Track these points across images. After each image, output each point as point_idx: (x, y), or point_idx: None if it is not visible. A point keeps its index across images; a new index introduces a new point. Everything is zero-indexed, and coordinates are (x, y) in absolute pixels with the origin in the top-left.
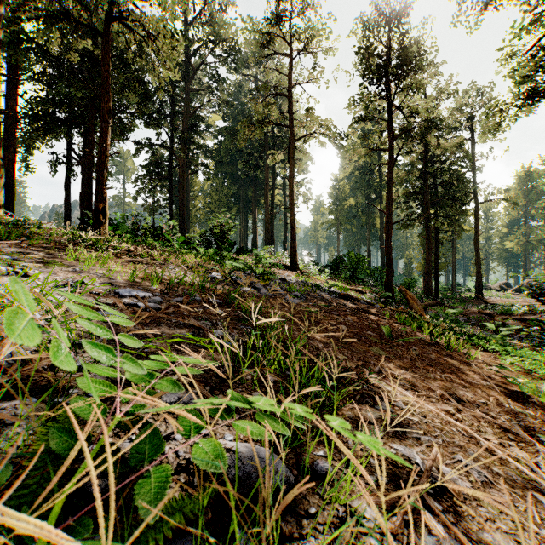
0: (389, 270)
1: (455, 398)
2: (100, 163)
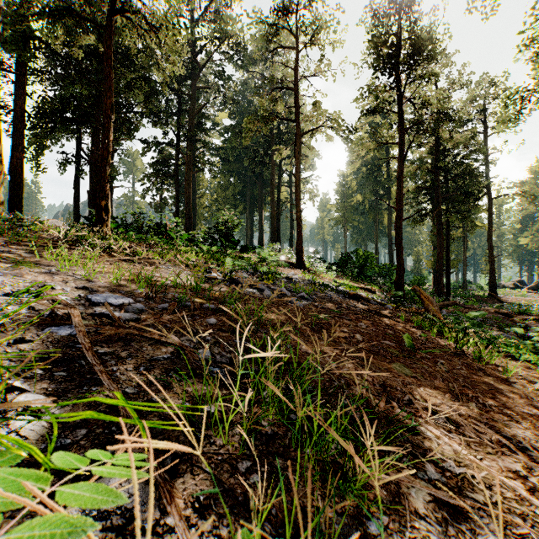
0: (400, 268)
1: (515, 443)
2: (103, 160)
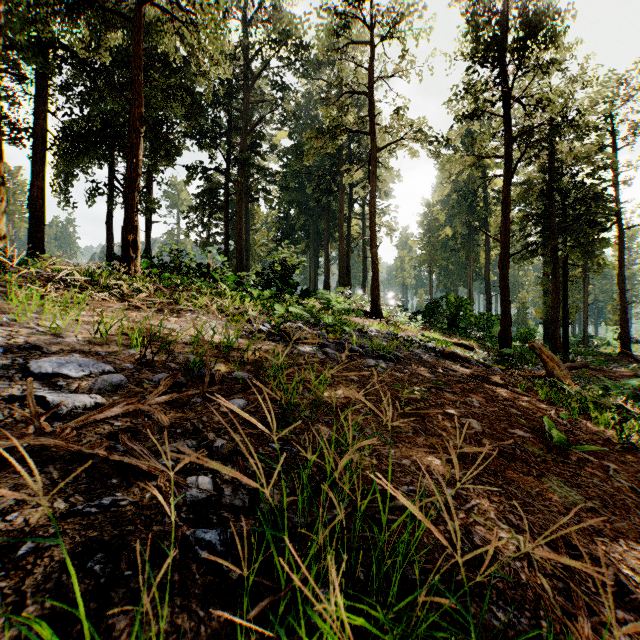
0: (505, 317)
1: None
2: (130, 184)
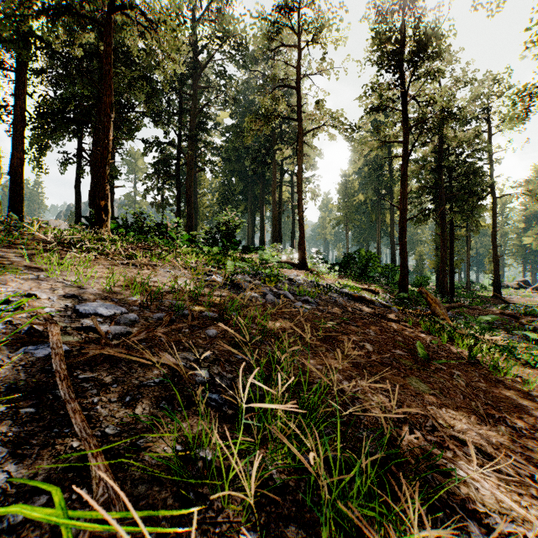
0: (404, 268)
1: None
2: (102, 159)
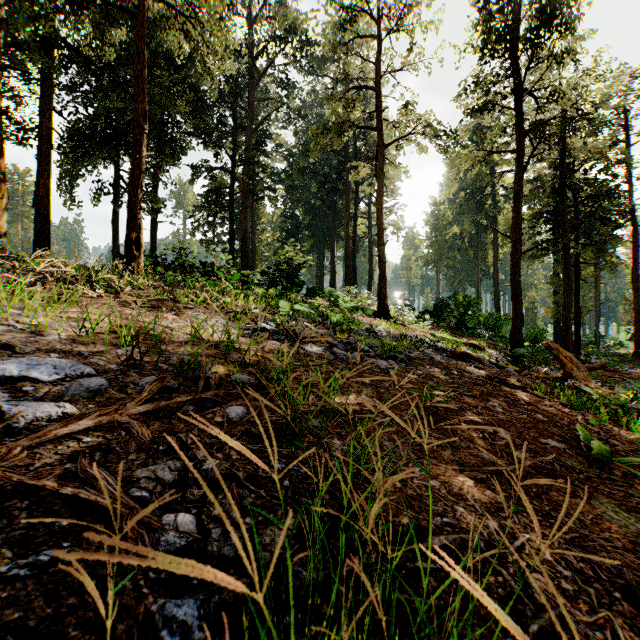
0: (517, 317)
1: None
2: (133, 181)
